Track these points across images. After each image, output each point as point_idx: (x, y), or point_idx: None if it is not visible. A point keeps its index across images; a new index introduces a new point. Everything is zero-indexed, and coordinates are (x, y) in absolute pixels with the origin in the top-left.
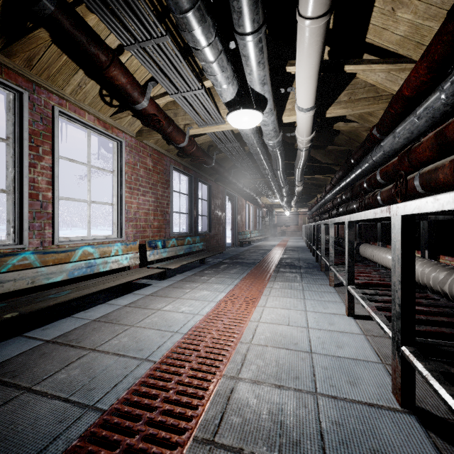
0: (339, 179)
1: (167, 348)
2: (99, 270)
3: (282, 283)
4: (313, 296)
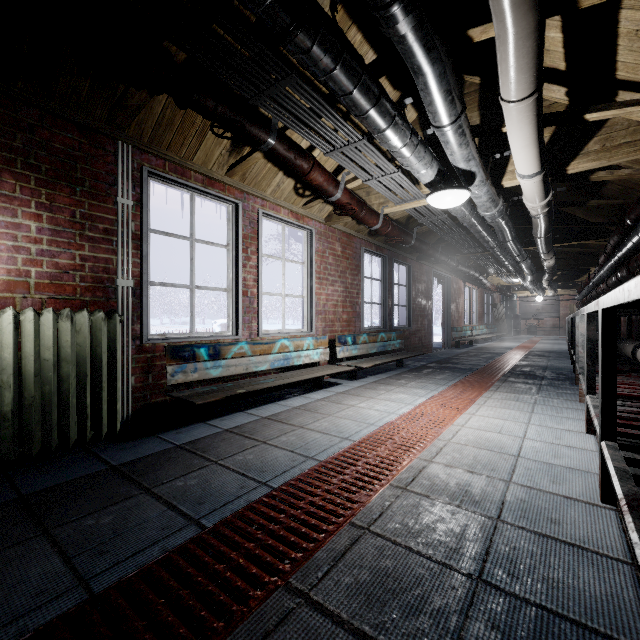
0: (616, 247)
1: (364, 434)
2: (294, 363)
3: (506, 394)
4: (547, 411)
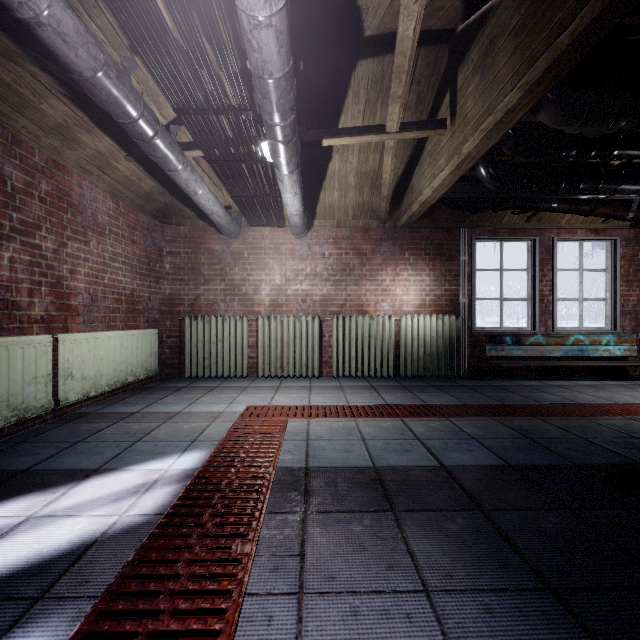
0: None
1: (633, 402)
2: (589, 355)
3: None
4: None
